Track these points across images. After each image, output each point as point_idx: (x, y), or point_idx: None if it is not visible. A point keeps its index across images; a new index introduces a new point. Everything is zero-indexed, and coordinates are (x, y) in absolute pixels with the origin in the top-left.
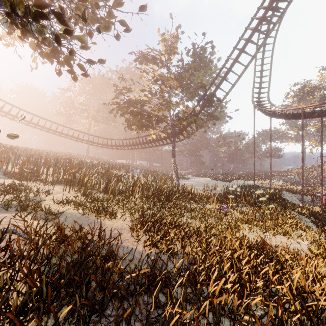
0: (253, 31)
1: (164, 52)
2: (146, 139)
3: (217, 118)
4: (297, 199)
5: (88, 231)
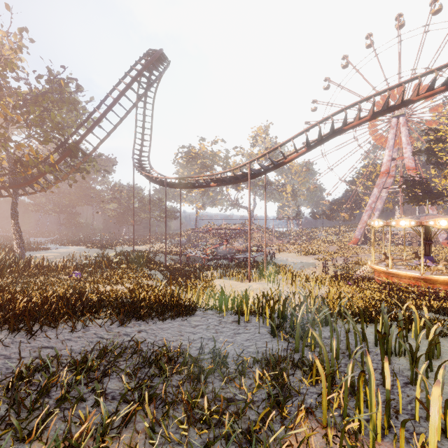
0: (121, 95)
1: None
2: None
3: (88, 171)
4: (170, 260)
5: None
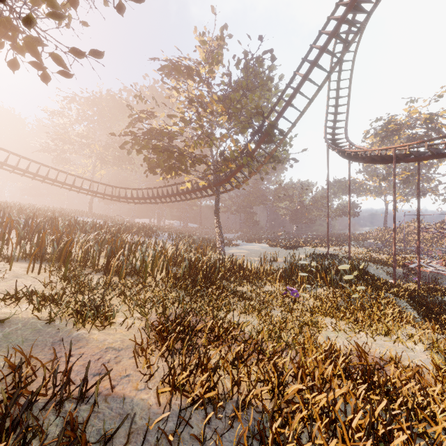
0: (331, 36)
1: (204, 61)
2: (177, 189)
3: (279, 160)
4: (385, 273)
5: (43, 365)
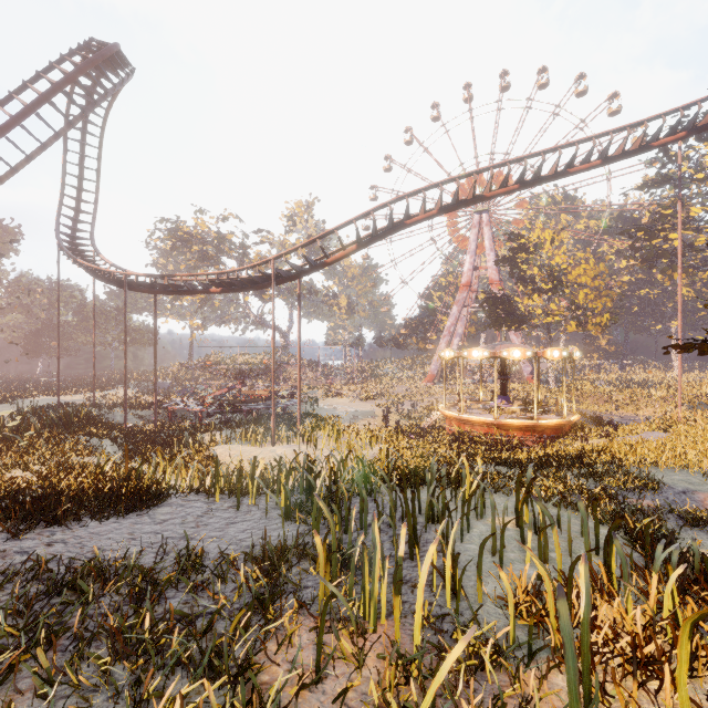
0: (26, 111)
1: None
2: None
3: None
4: (135, 418)
5: None
